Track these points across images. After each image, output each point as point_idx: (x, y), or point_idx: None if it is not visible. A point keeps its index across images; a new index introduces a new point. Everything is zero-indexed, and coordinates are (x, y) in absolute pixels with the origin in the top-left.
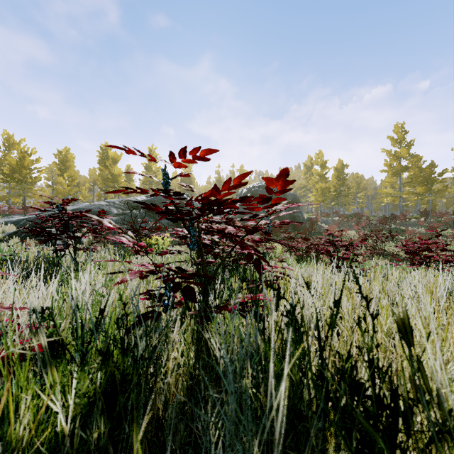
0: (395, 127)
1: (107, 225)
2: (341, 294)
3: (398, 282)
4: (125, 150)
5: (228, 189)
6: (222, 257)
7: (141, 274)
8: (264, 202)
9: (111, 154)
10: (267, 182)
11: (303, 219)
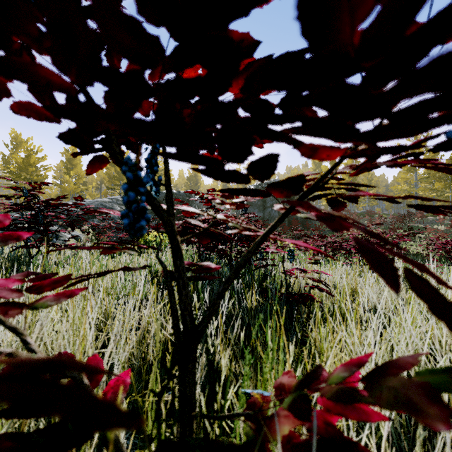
0: None
1: None
2: None
3: None
4: None
5: None
6: (230, 256)
7: None
8: None
9: None
10: None
11: None
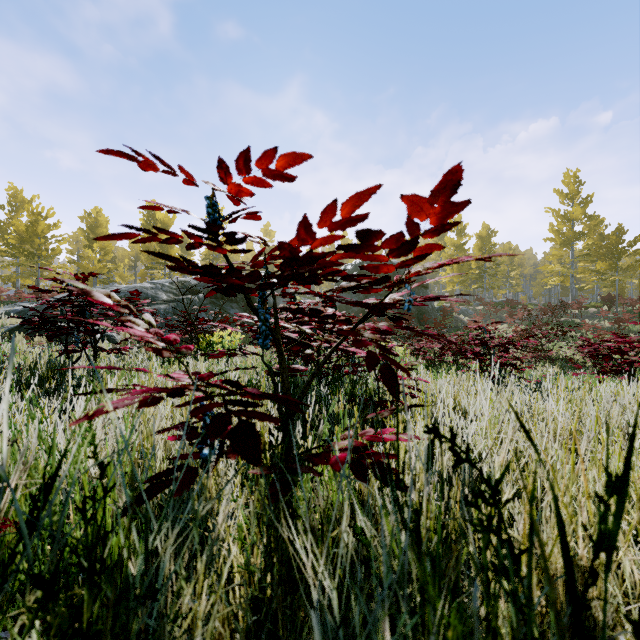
0: (565, 176)
1: (98, 300)
2: (628, 455)
3: (594, 402)
4: (138, 160)
5: (329, 227)
6: (317, 361)
7: (145, 397)
8: (401, 252)
9: (159, 216)
10: (409, 208)
11: (432, 308)
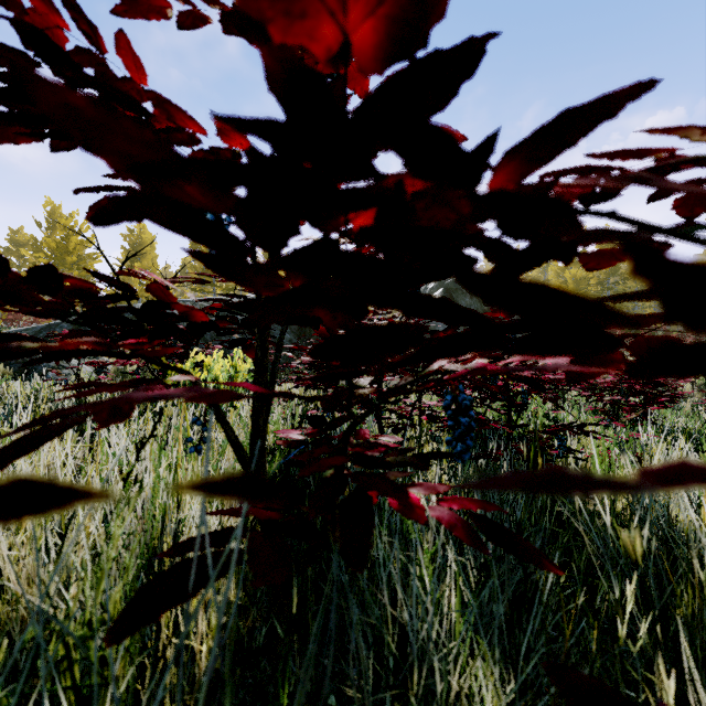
0: None
1: None
2: None
3: None
4: None
5: None
6: None
7: None
8: None
9: None
10: None
11: None
